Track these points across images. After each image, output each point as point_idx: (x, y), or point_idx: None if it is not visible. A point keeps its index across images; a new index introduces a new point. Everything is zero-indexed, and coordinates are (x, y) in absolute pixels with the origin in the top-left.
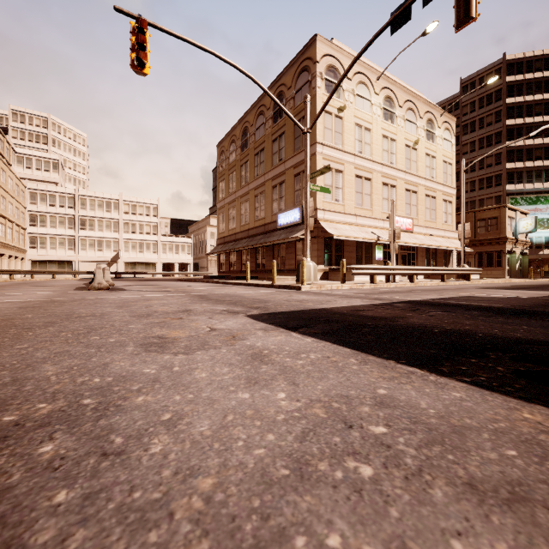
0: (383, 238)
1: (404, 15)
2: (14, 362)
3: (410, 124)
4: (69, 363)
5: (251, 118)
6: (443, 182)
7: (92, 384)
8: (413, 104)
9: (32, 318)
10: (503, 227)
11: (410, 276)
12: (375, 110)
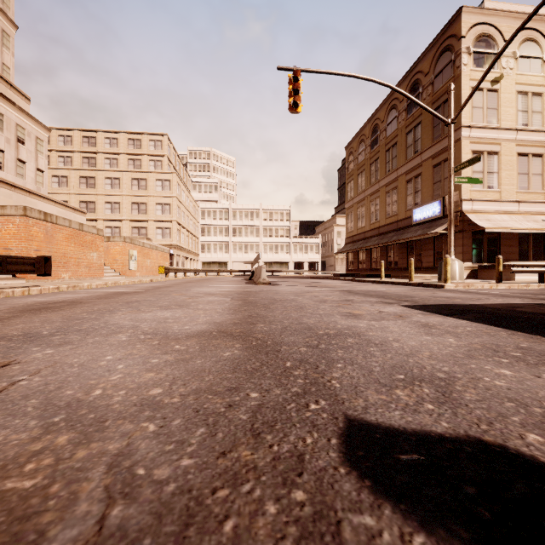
0: None
1: None
2: (287, 317)
3: None
4: (314, 319)
5: (382, 115)
6: None
7: (339, 327)
8: None
9: (256, 300)
10: None
11: None
12: None
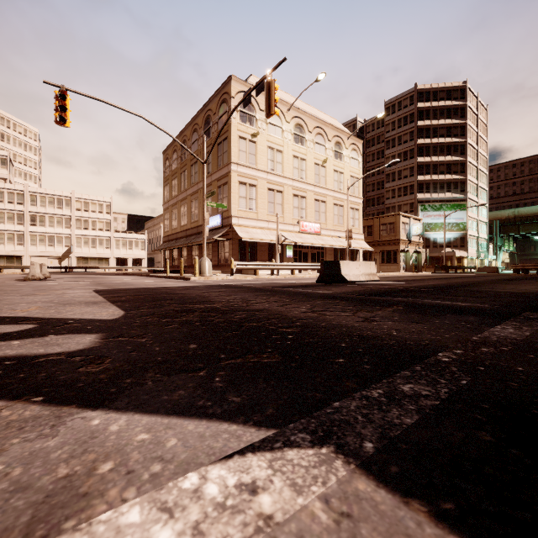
0: (289, 240)
1: (249, 98)
2: None
3: (319, 146)
4: None
5: (188, 133)
6: (351, 193)
7: None
8: (322, 129)
9: None
10: (398, 231)
11: (291, 270)
12: (286, 135)
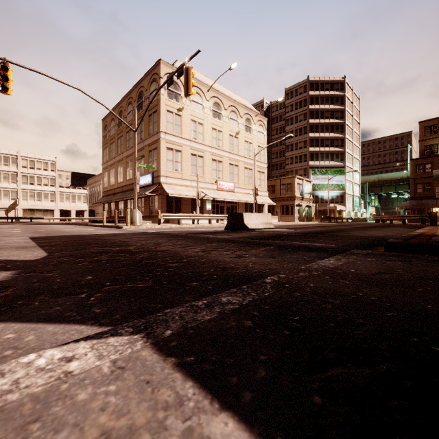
0: (208, 196)
1: (171, 80)
2: None
3: (233, 121)
4: None
5: (124, 105)
6: (258, 159)
7: None
8: (236, 108)
9: None
10: (294, 190)
11: (209, 220)
12: (206, 111)
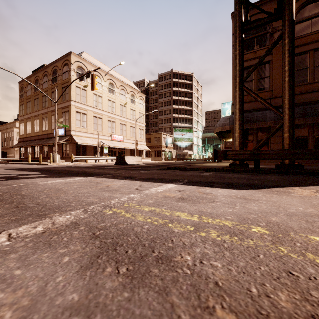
0: (105, 144)
1: (82, 78)
2: None
3: (122, 96)
4: None
5: (40, 75)
6: (139, 121)
7: None
8: (124, 87)
9: None
10: (161, 141)
11: (106, 160)
12: (104, 88)
